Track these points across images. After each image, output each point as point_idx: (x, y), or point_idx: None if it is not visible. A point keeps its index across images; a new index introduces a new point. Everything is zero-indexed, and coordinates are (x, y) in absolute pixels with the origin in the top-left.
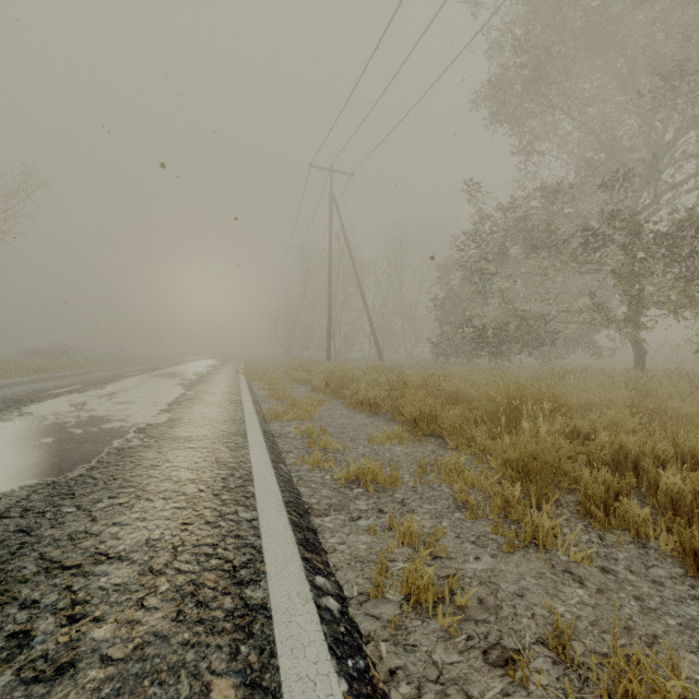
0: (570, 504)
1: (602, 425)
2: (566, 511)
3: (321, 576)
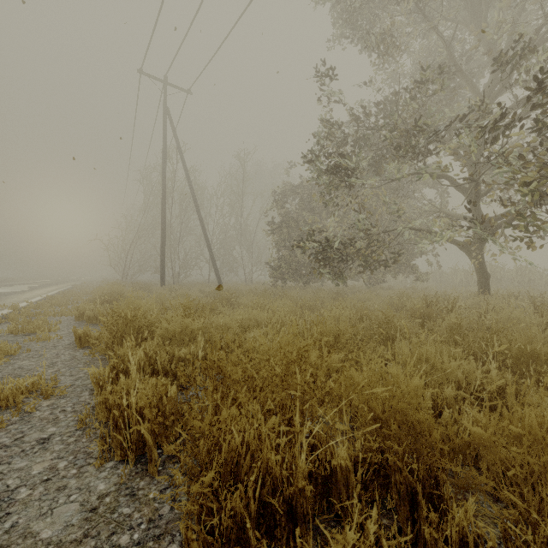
0: None
1: None
2: None
3: None
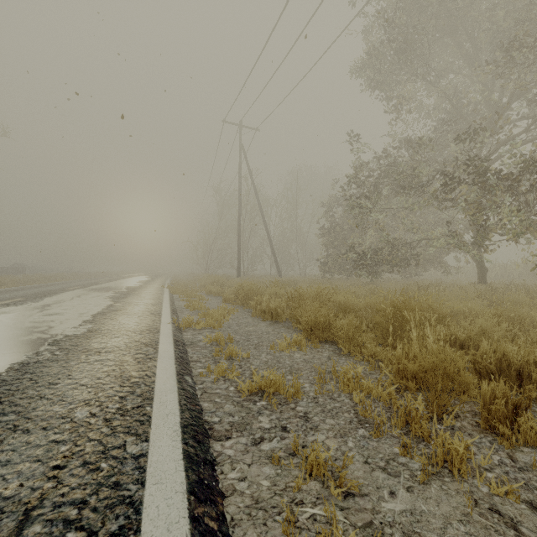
0: (467, 414)
1: (473, 332)
2: (466, 424)
3: None
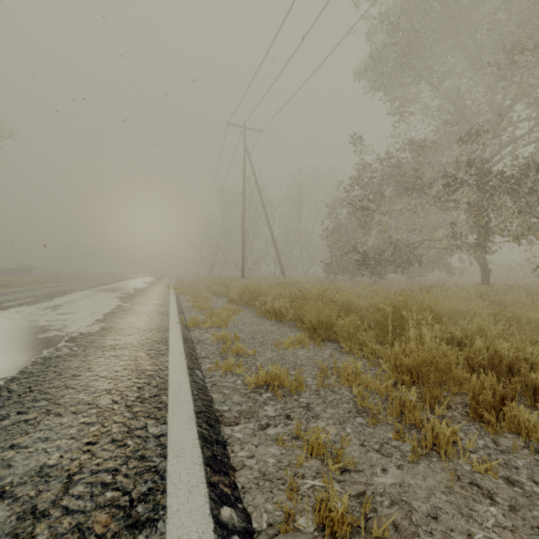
0: (458, 405)
1: (471, 331)
2: (456, 414)
3: (227, 505)
